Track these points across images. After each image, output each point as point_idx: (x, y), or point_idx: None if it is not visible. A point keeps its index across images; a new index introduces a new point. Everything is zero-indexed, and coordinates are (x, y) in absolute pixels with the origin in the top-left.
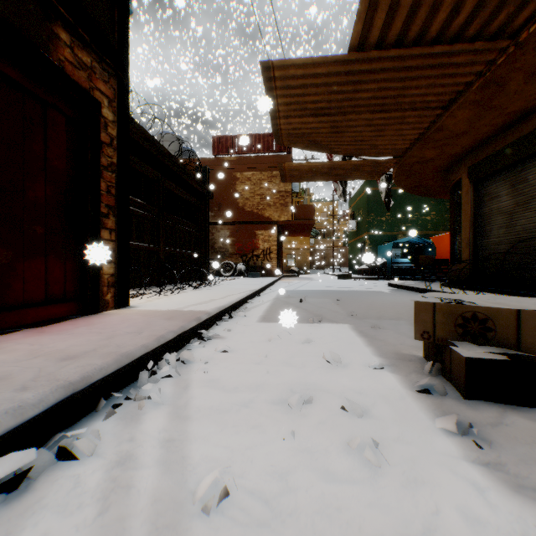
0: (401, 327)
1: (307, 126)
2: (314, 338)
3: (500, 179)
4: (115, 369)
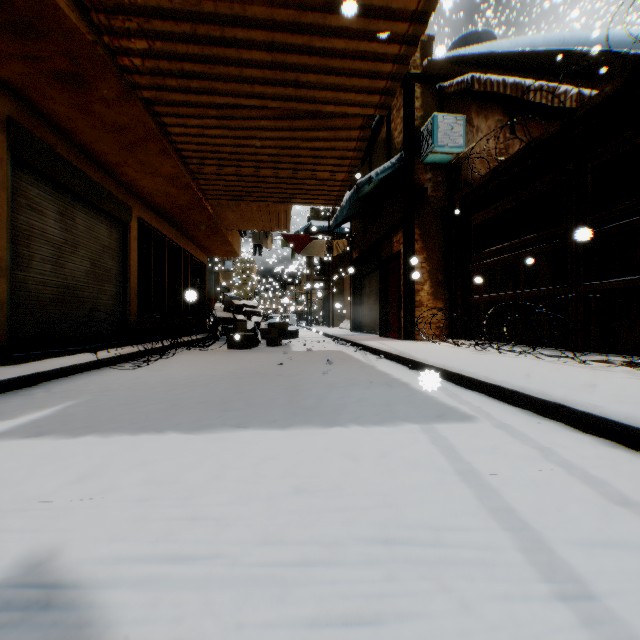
0: (268, 350)
1: (320, 167)
2: (310, 347)
3: (49, 192)
4: (344, 339)
